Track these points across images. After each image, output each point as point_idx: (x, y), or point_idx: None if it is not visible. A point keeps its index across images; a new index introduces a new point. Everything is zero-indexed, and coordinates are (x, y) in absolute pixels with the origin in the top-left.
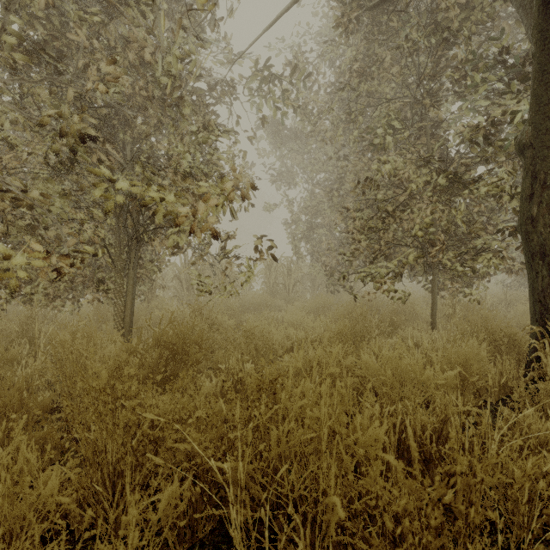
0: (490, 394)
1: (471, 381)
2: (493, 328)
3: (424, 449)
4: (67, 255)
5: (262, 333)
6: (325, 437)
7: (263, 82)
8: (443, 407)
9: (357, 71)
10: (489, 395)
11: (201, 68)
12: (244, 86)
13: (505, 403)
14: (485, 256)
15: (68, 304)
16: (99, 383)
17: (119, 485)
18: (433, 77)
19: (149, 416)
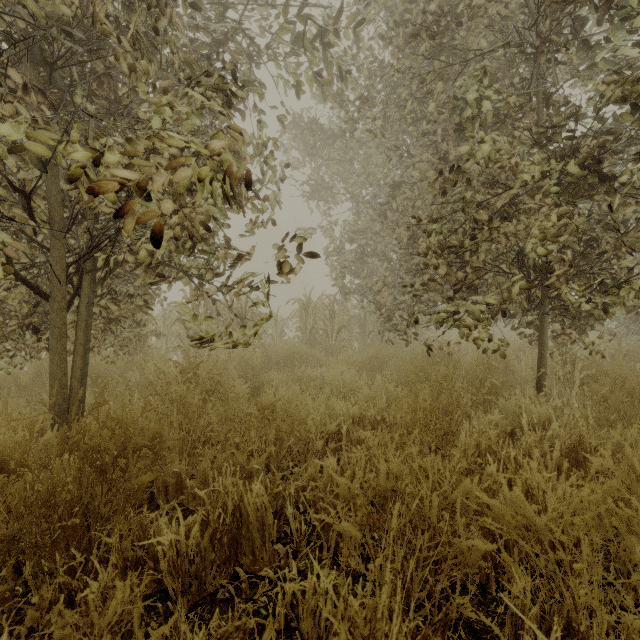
0: None
1: None
2: None
3: None
4: None
5: (288, 411)
6: None
7: (295, 40)
8: None
9: (432, 15)
10: None
11: (205, 17)
12: (268, 44)
13: None
14: (632, 287)
15: (2, 360)
16: None
17: None
18: (558, 5)
19: None
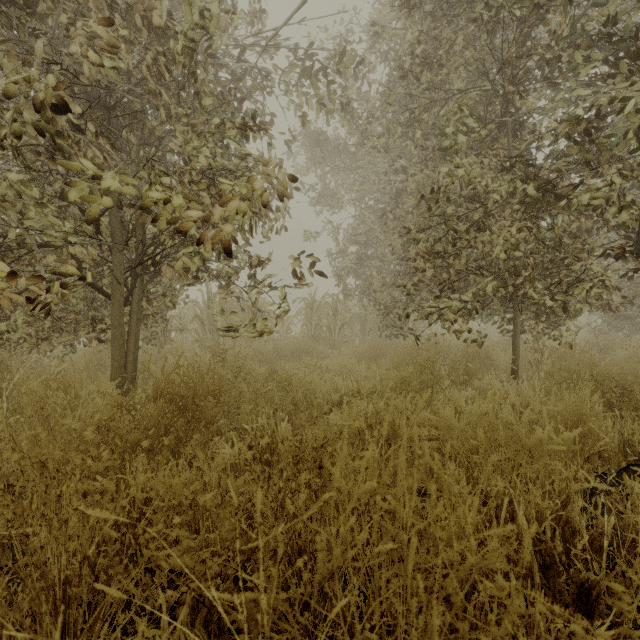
0: (602, 461)
1: (589, 446)
2: (601, 376)
3: (541, 548)
4: (38, 277)
5: (302, 382)
6: (412, 551)
7: (303, 73)
8: (563, 485)
9: (420, 57)
10: (601, 463)
11: (226, 54)
12: (280, 77)
13: (629, 475)
14: (584, 286)
15: (57, 349)
16: (36, 454)
17: (70, 617)
18: (519, 58)
19: (101, 514)
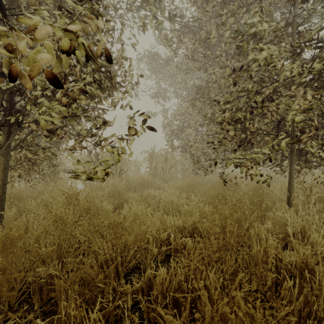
0: None
1: None
2: None
3: None
4: None
5: (133, 228)
6: None
7: None
8: None
9: None
10: None
11: None
12: None
13: None
14: None
15: None
16: None
17: None
18: None
19: None
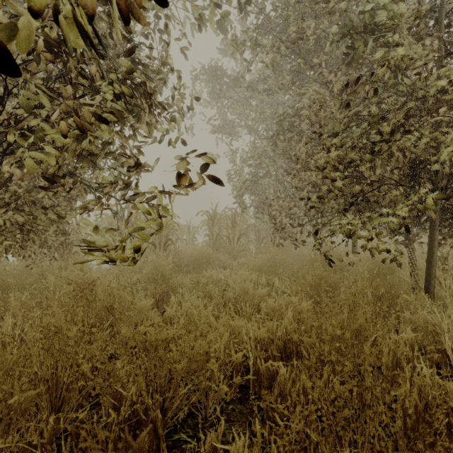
0: None
1: None
2: None
3: None
4: None
5: (184, 350)
6: None
7: None
8: None
9: None
10: None
11: None
12: None
13: None
14: None
15: None
16: None
17: None
18: None
19: None
